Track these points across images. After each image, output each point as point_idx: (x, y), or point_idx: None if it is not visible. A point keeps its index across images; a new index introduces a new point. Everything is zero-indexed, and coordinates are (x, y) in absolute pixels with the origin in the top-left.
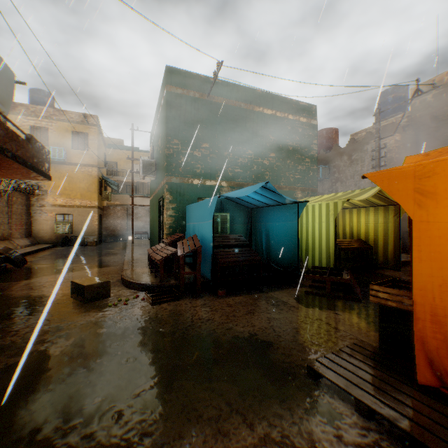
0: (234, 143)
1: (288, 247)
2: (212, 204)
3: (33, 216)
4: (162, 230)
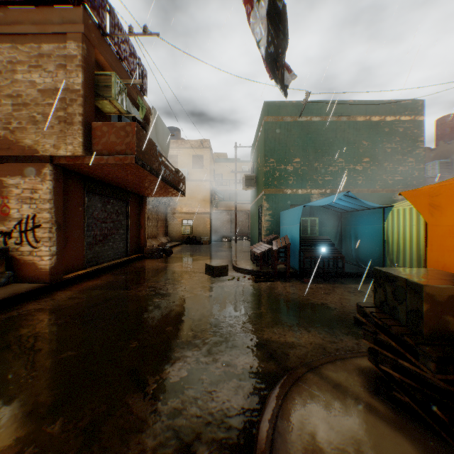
0: (324, 154)
1: (375, 248)
2: (299, 212)
3: (168, 221)
4: (261, 232)
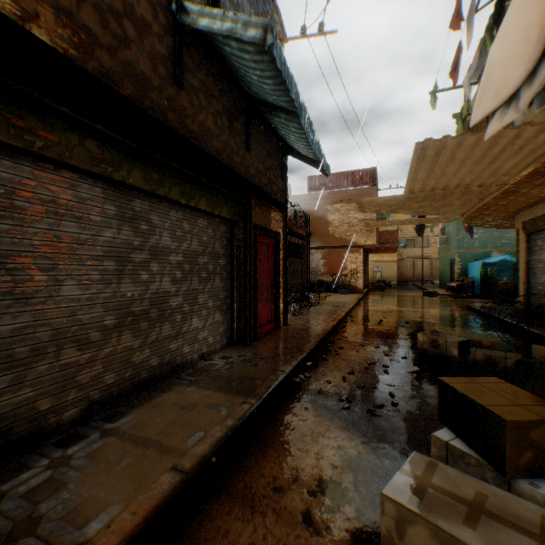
0: None
1: None
2: (479, 265)
3: None
4: (453, 275)
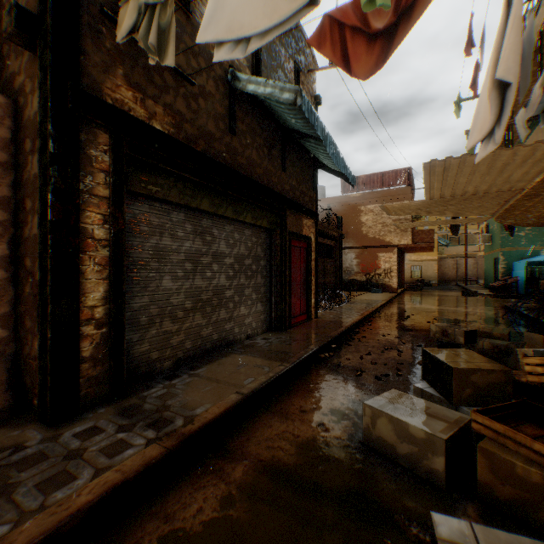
0: None
1: None
2: (524, 264)
3: None
4: (496, 275)
